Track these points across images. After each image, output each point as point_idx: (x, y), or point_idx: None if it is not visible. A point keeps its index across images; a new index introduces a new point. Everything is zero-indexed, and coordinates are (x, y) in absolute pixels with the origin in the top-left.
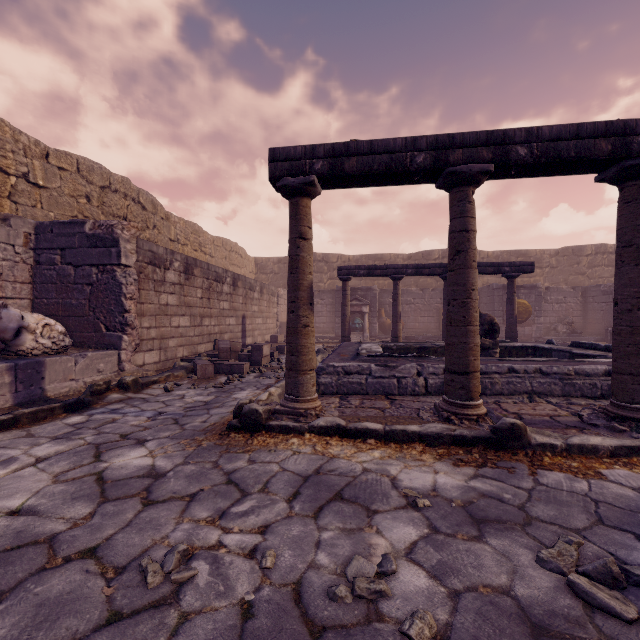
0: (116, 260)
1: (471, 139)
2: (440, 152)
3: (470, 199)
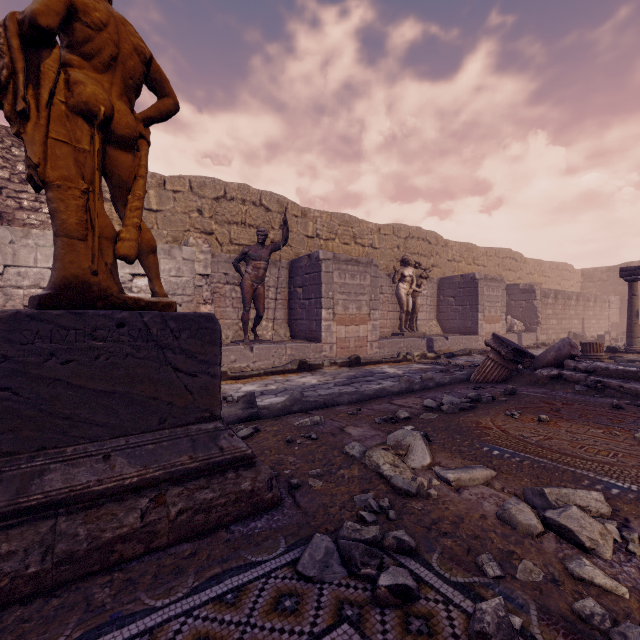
0: (534, 298)
1: None
2: None
3: None
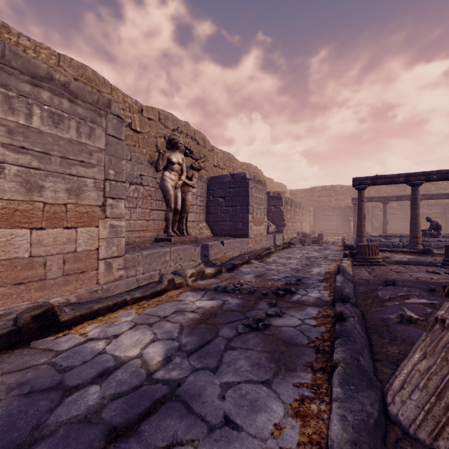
0: (281, 204)
1: (417, 174)
2: (407, 178)
3: (417, 190)
